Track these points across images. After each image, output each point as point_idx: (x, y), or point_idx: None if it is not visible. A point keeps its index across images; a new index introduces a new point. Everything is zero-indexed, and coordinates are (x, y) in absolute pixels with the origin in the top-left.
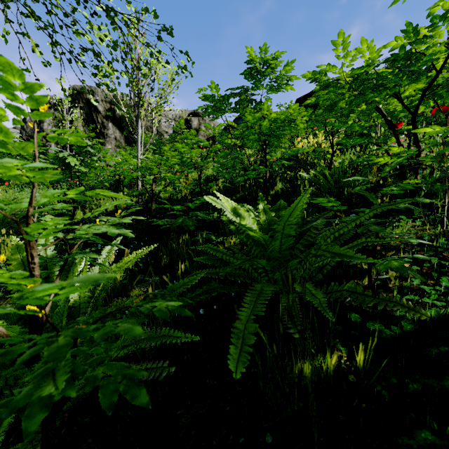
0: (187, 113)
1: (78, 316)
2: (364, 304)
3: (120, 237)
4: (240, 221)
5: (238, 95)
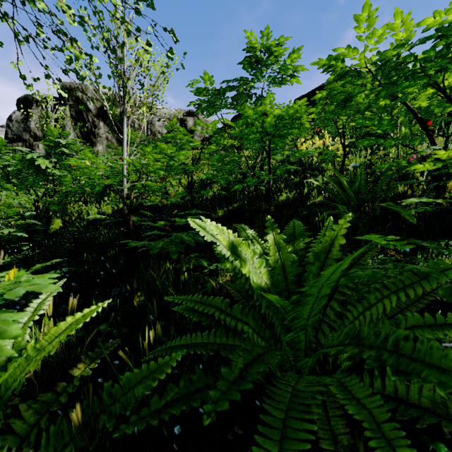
0: (182, 112)
1: None
2: None
3: (62, 281)
4: (241, 267)
5: (236, 87)
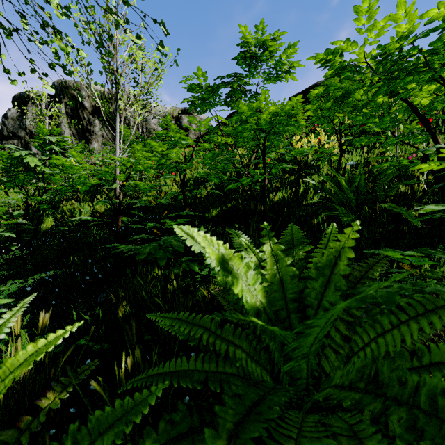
0: (177, 110)
1: None
2: None
3: (31, 297)
4: (233, 285)
5: (230, 83)
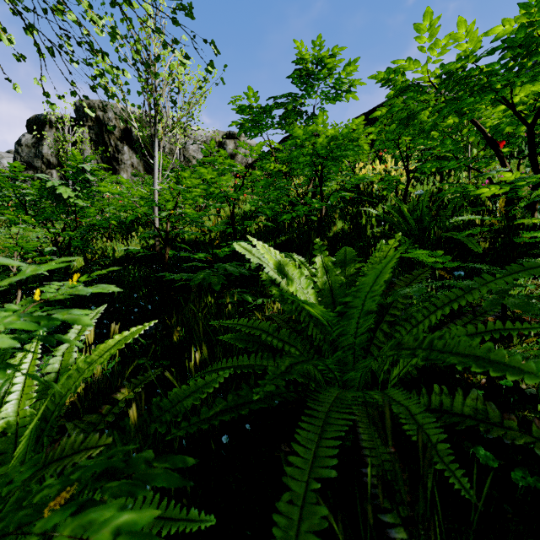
0: (221, 134)
1: (13, 452)
2: (507, 441)
3: (103, 306)
4: (289, 285)
5: (284, 104)
